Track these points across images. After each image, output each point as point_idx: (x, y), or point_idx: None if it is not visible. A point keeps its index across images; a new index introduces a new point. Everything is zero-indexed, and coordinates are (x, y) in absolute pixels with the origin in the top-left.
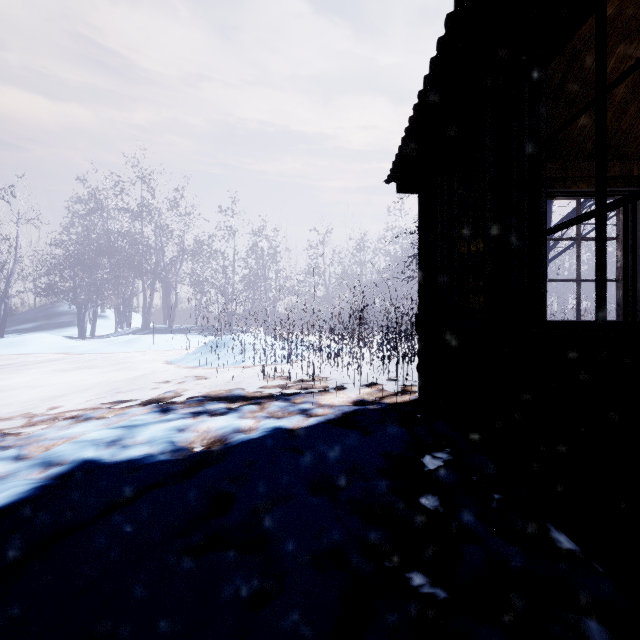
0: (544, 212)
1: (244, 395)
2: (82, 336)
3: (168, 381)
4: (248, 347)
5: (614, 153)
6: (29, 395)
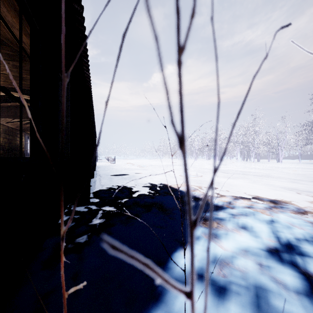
0: None
1: None
2: None
3: None
4: None
5: None
6: None
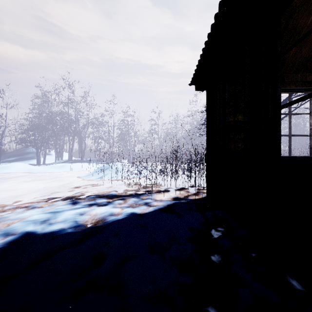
0: (279, 96)
1: (116, 195)
2: (38, 164)
3: (78, 187)
4: (119, 169)
5: (309, 69)
6: (6, 194)
